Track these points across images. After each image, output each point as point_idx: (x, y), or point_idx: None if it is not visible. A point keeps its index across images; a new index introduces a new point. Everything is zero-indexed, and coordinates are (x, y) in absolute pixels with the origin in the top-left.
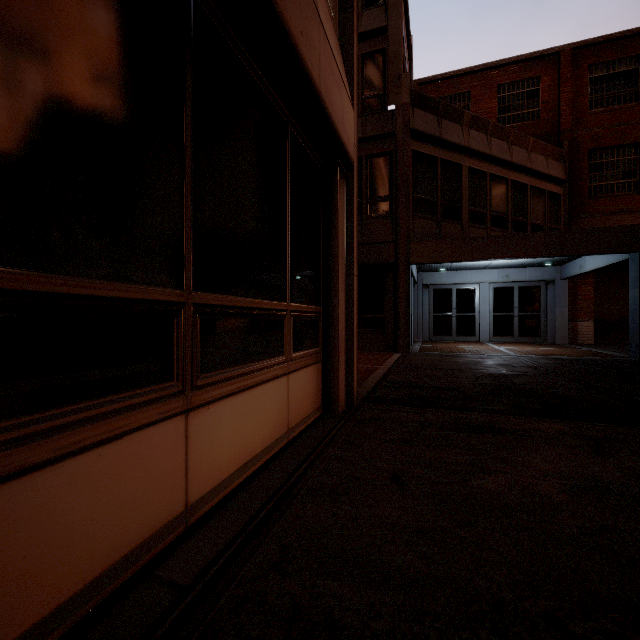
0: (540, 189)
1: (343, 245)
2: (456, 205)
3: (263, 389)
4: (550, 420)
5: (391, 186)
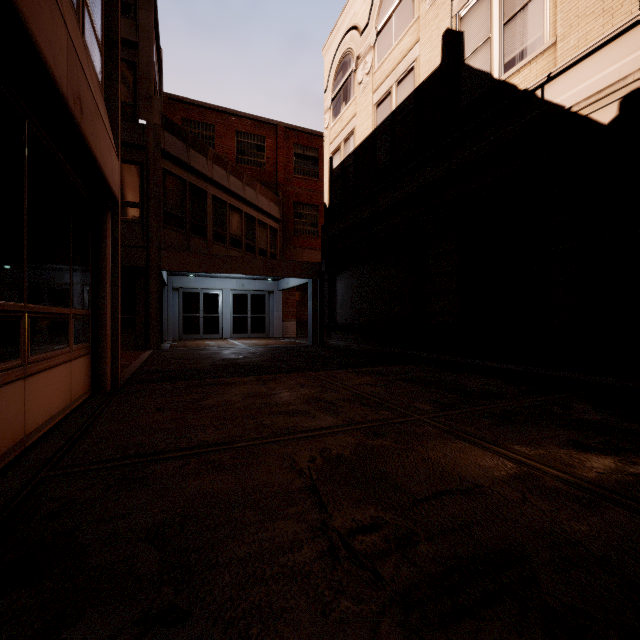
0: (265, 223)
1: (110, 263)
2: (202, 224)
3: (58, 370)
4: (248, 377)
5: (142, 195)
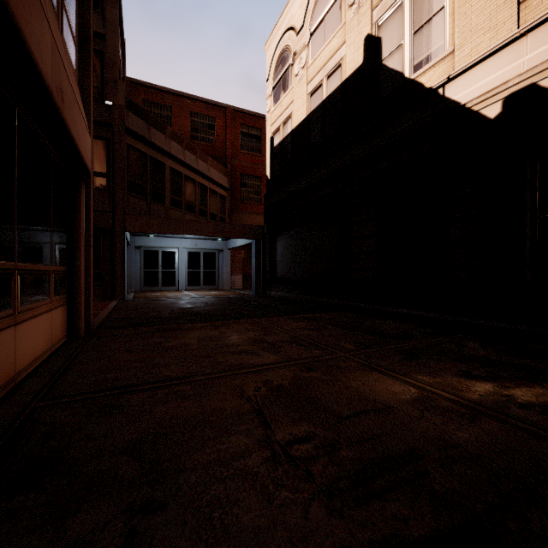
0: (215, 191)
1: (83, 227)
2: (161, 192)
3: (41, 318)
4: (203, 323)
5: (109, 166)
